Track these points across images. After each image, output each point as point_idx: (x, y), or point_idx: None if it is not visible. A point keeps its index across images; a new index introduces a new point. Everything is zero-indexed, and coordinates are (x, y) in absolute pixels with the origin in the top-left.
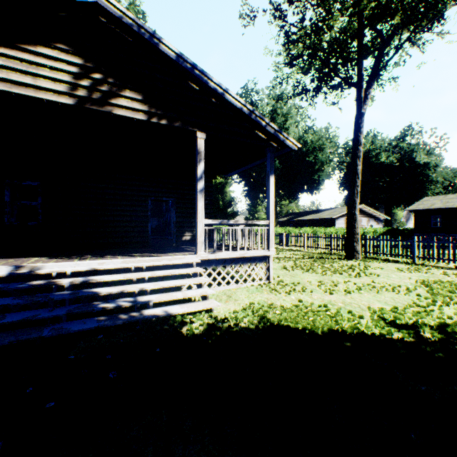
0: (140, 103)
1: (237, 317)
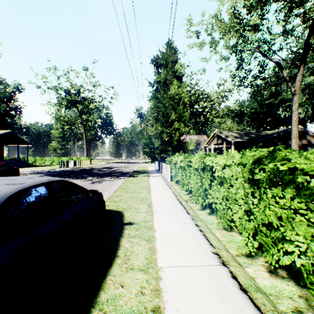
0: (219, 140)
1: None
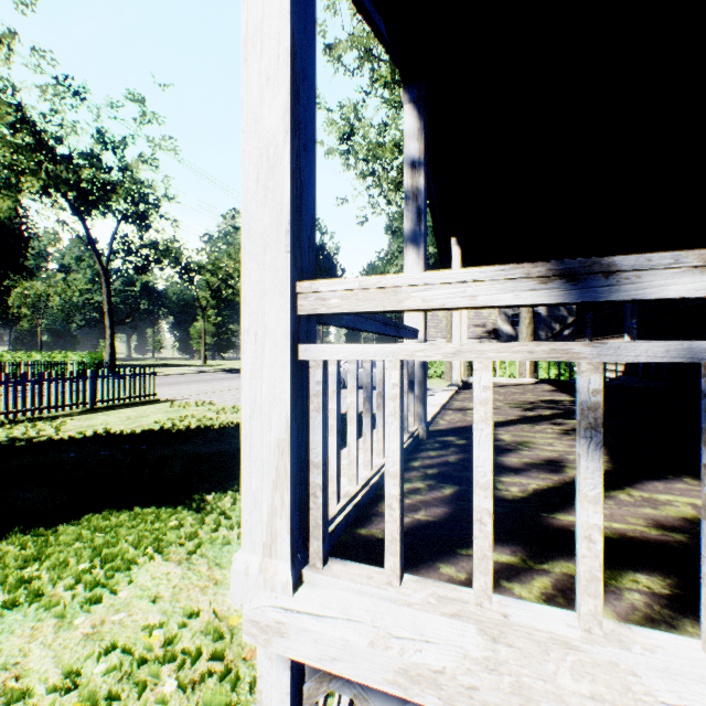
0: None
1: None
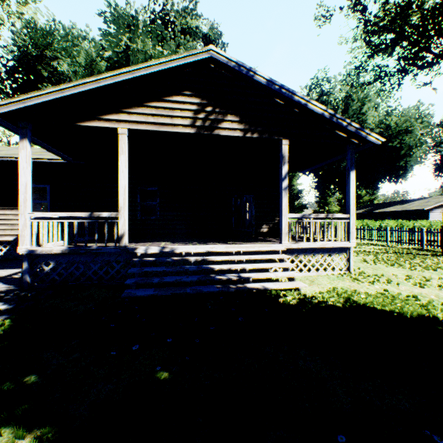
0: (237, 123)
1: (323, 296)
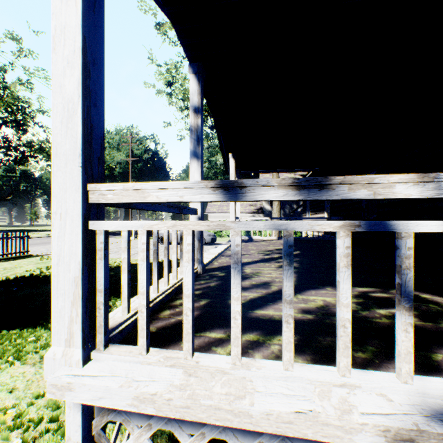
0: None
1: None
